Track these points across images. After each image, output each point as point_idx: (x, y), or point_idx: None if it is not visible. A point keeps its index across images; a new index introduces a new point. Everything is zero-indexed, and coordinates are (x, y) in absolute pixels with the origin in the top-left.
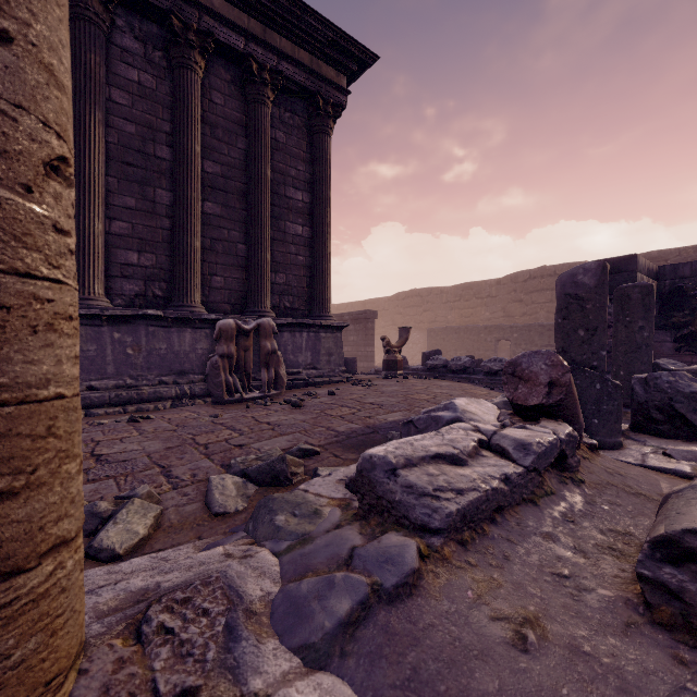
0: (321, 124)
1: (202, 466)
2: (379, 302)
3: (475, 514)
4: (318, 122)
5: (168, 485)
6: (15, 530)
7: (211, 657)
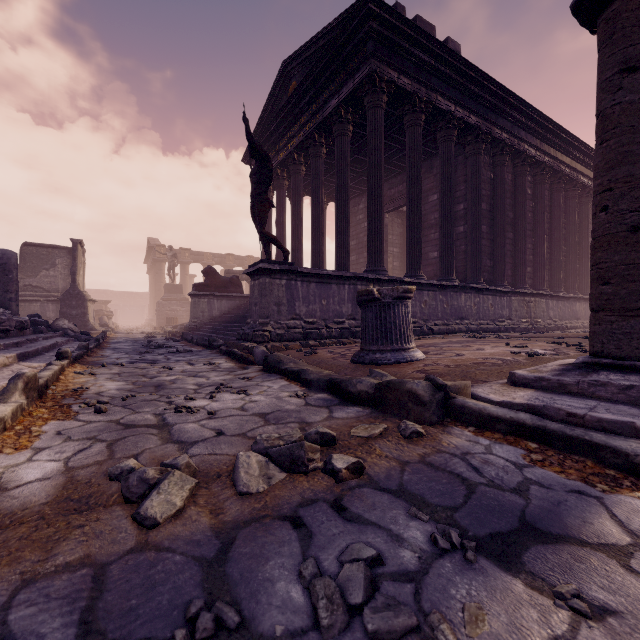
0: None
1: None
2: None
3: None
4: None
5: None
6: None
7: None
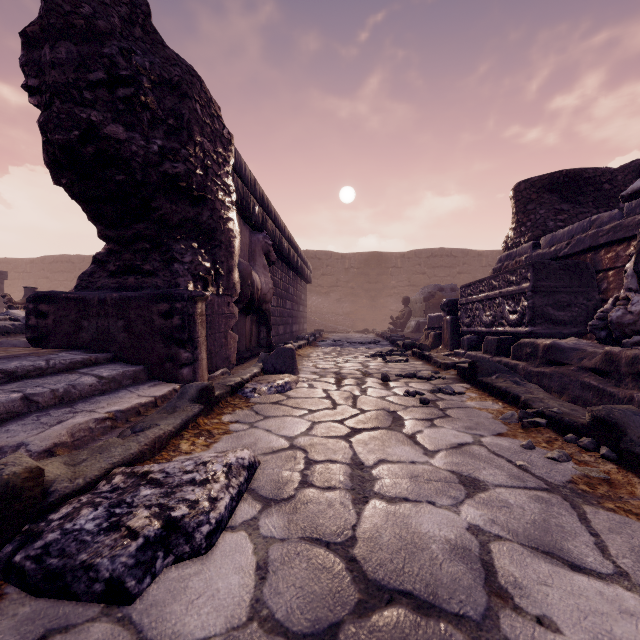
0: None
1: None
2: (18, 263)
3: None
4: None
5: None
6: None
7: None
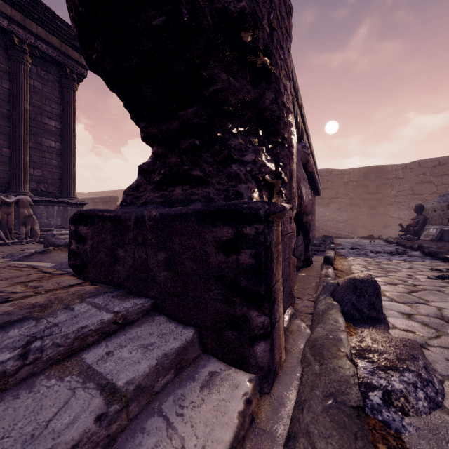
0: (69, 83)
1: None
2: None
3: None
4: (66, 82)
5: None
6: None
7: None
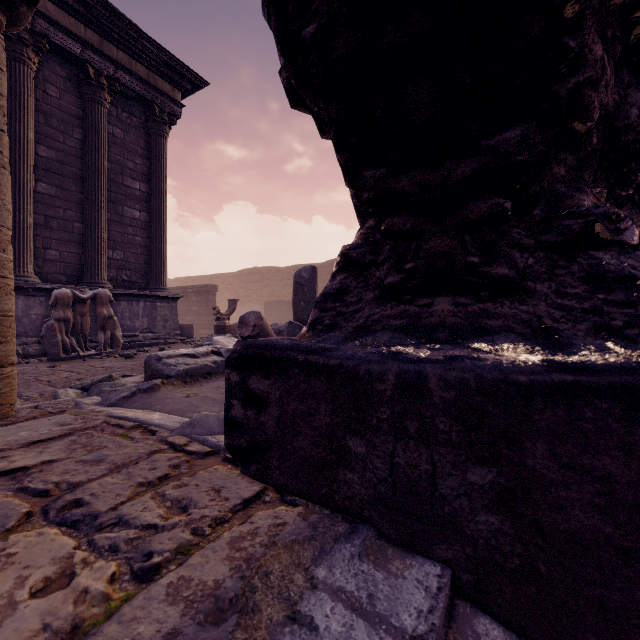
0: (158, 128)
1: (47, 390)
2: (225, 277)
3: (194, 373)
4: (155, 126)
5: (21, 400)
6: (3, 354)
7: (70, 407)
